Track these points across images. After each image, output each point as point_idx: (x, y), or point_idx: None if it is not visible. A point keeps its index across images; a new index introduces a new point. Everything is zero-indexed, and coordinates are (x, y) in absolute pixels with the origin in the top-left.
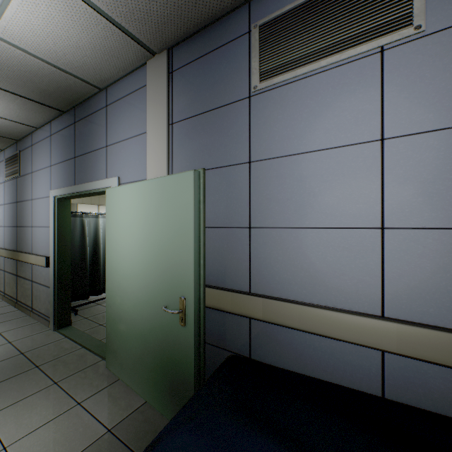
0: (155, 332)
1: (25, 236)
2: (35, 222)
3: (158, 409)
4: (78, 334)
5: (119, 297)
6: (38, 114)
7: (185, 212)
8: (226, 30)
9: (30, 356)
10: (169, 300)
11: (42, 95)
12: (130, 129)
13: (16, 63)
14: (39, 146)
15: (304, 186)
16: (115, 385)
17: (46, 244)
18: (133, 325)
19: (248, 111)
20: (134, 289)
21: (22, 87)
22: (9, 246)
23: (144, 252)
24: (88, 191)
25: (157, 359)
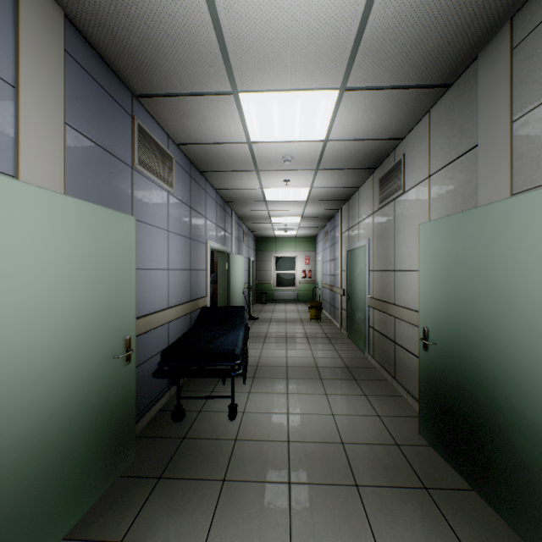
0: (91, 406)
1: None
2: None
3: (96, 501)
4: None
5: None
6: None
7: (129, 254)
8: (120, 92)
9: None
10: (112, 350)
11: None
12: None
13: None
14: None
15: (153, 245)
16: None
17: None
18: (37, 446)
19: (132, 179)
20: (40, 380)
21: None
22: None
23: (68, 306)
24: None
25: (93, 439)
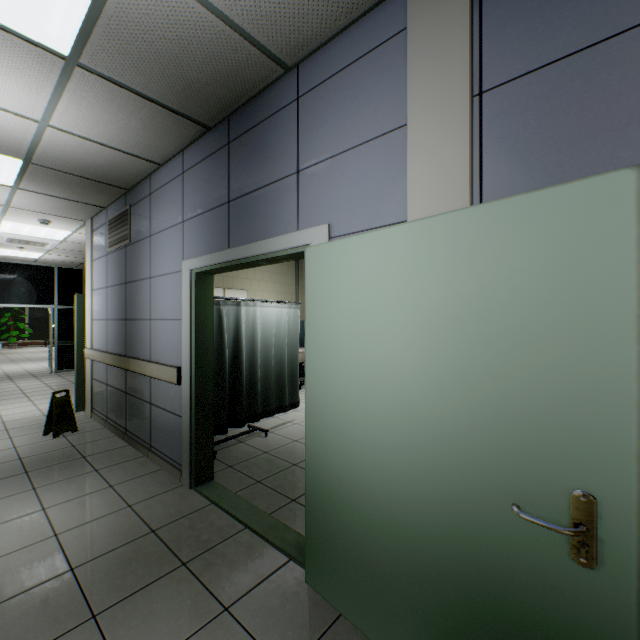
0: (464, 552)
1: (138, 335)
2: (156, 313)
3: None
4: (230, 499)
5: (341, 456)
6: (168, 136)
7: (592, 280)
8: None
9: (167, 538)
10: (521, 490)
11: (184, 95)
12: (355, 129)
13: (160, 20)
14: (163, 193)
15: None
16: (339, 632)
17: (174, 347)
18: (387, 520)
19: None
20: (389, 447)
21: (157, 79)
22: (114, 349)
23: (422, 372)
24: (257, 257)
25: (469, 614)
